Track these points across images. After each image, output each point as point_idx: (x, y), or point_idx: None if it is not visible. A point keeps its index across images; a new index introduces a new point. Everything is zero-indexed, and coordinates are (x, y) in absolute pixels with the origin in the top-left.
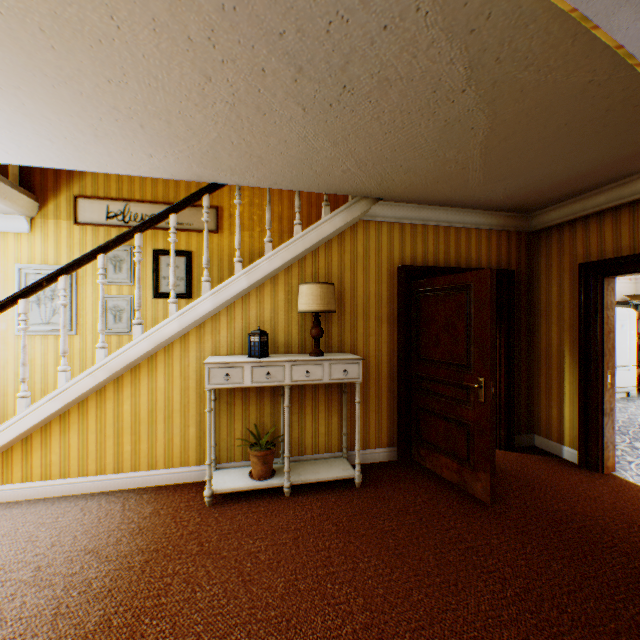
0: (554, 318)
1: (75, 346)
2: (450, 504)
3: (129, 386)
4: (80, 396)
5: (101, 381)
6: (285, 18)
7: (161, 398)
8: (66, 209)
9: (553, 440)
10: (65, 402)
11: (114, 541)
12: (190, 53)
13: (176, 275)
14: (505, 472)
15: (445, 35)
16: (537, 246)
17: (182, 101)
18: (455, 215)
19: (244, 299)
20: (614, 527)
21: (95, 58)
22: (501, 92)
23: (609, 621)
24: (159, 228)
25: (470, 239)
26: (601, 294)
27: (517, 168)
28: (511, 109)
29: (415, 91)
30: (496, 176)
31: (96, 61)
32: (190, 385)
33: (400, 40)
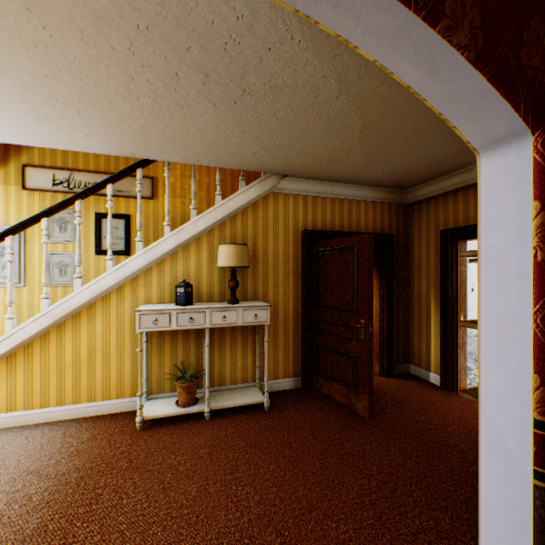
0: (424, 272)
1: (23, 297)
2: (338, 420)
3: (71, 331)
4: (26, 340)
5: (45, 327)
6: (190, 38)
7: (99, 341)
8: (15, 176)
9: (423, 368)
10: (12, 345)
11: (54, 462)
12: (114, 58)
13: (116, 235)
14: (384, 394)
15: (316, 57)
16: (412, 215)
17: (111, 94)
18: (348, 190)
19: (173, 256)
20: (458, 432)
21: (32, 57)
22: (366, 100)
23: (442, 500)
24: (101, 194)
25: (360, 209)
26: (456, 254)
27: (389, 155)
28: (376, 112)
29: (300, 96)
30: (374, 161)
31: (33, 60)
32: (125, 329)
33: (283, 59)
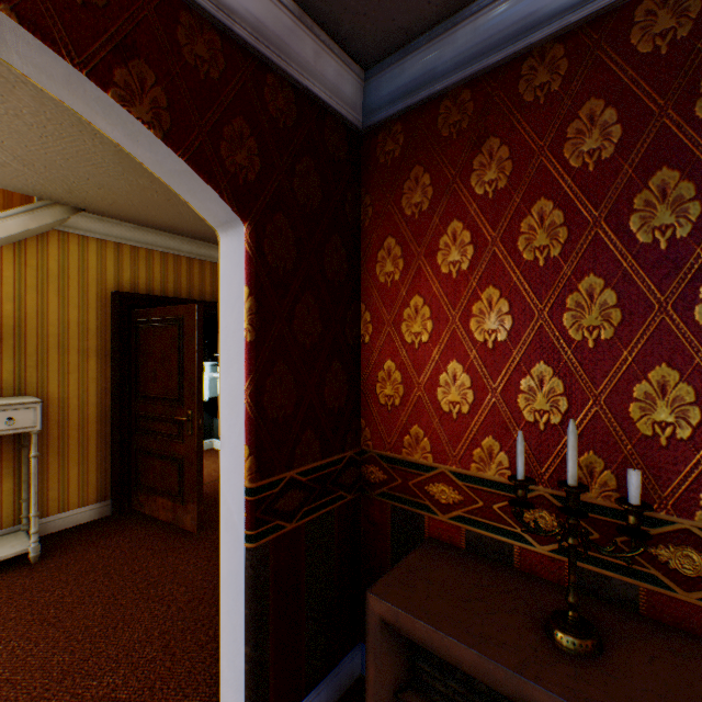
0: None
1: None
2: (154, 545)
3: None
4: None
5: None
6: None
7: None
8: None
9: None
10: None
11: None
12: None
13: None
14: None
15: None
16: None
17: None
18: (188, 245)
19: None
20: None
21: None
22: None
23: None
24: None
25: (206, 271)
26: None
27: None
28: None
29: (55, 103)
30: None
31: None
32: None
33: None
